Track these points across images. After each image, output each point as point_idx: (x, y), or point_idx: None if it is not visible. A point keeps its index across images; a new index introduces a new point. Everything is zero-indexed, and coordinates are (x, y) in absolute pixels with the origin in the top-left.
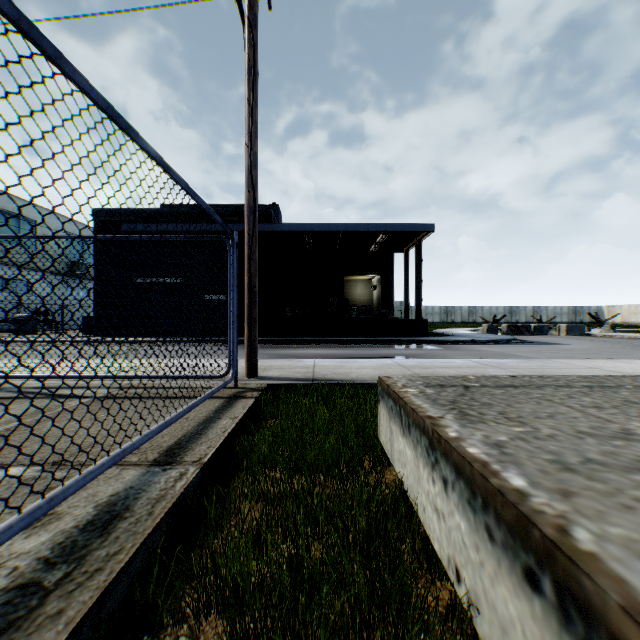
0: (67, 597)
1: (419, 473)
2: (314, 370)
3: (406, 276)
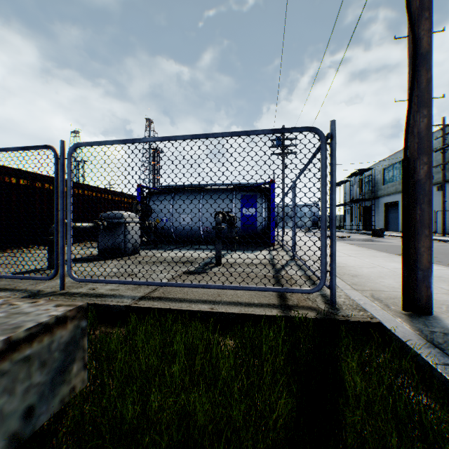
0: (64, 298)
1: None
2: None
3: None
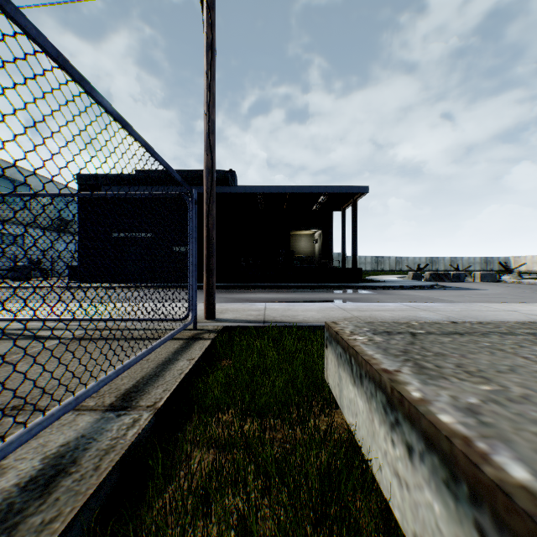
0: None
1: (374, 428)
2: (265, 313)
3: (343, 231)
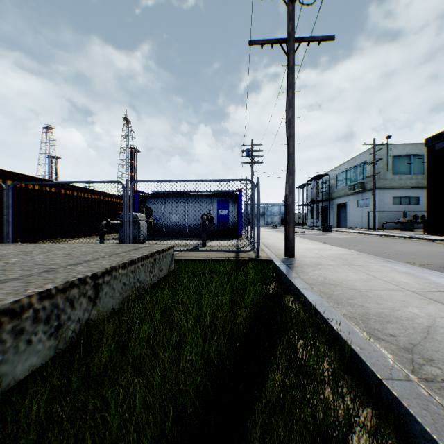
0: None
1: None
2: (332, 265)
3: None
